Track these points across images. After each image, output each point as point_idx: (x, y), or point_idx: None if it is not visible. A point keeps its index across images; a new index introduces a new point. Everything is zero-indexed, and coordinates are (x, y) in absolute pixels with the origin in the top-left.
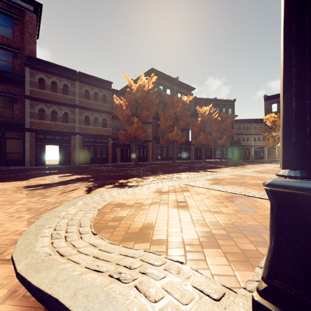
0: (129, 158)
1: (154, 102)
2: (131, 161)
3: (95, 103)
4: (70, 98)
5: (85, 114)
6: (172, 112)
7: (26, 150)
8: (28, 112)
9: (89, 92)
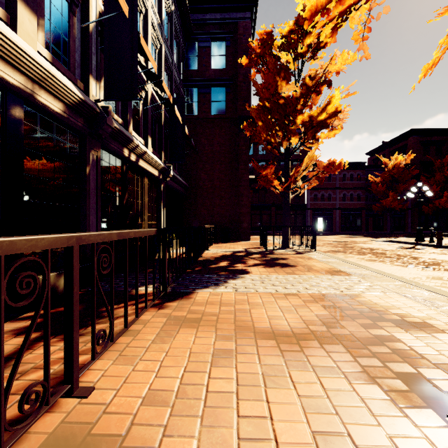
0: (381, 227)
1: (412, 173)
2: (385, 230)
3: (351, 182)
4: (332, 183)
5: (343, 193)
6: (438, 178)
7: (308, 222)
8: (309, 197)
9: (346, 175)
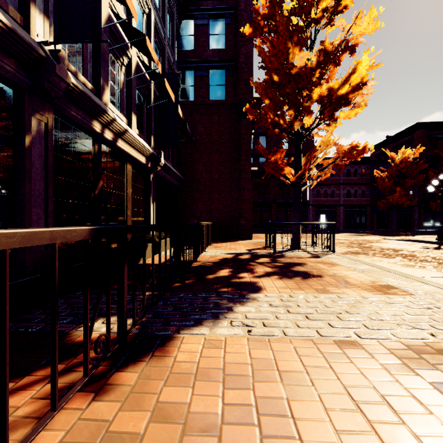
0: (386, 224)
1: (421, 168)
2: (390, 228)
3: (355, 178)
4: (335, 179)
5: (346, 189)
6: None
7: (310, 219)
8: (311, 193)
9: (350, 170)
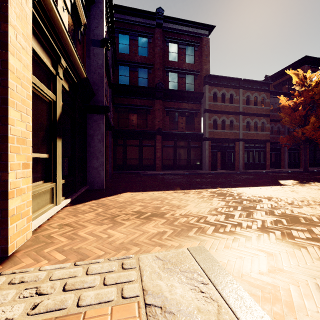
0: (278, 163)
1: None
2: (282, 167)
3: (255, 107)
4: (234, 106)
5: (246, 120)
6: None
7: (206, 157)
8: (207, 123)
9: (249, 97)
